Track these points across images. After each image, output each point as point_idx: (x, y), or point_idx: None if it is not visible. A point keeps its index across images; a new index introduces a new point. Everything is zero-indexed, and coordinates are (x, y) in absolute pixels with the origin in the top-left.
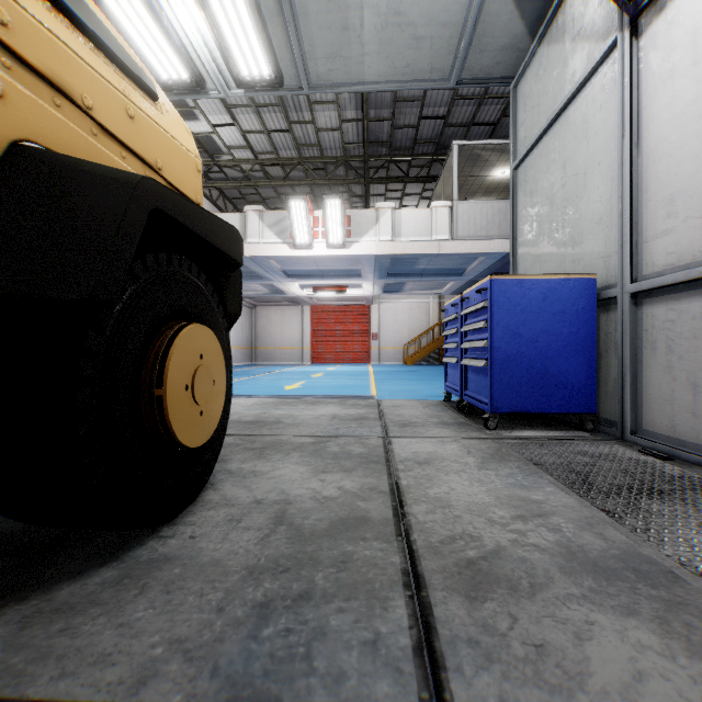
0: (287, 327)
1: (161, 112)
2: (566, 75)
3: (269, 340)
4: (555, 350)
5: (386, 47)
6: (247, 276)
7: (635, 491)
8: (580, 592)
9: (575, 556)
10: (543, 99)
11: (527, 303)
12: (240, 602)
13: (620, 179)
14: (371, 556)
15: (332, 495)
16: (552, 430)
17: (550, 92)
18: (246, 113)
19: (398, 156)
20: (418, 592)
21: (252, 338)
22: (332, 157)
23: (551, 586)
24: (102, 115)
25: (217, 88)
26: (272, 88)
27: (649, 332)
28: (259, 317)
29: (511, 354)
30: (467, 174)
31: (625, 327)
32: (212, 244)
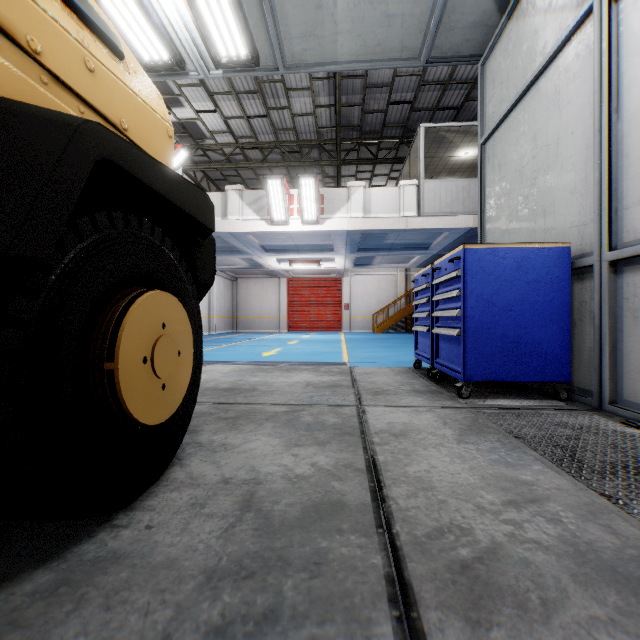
0: (266, 298)
1: (128, 72)
2: (537, 47)
3: (249, 310)
4: (529, 319)
5: (358, 26)
6: (228, 251)
7: (631, 471)
8: (605, 614)
9: (586, 558)
10: (512, 73)
11: (500, 272)
12: (192, 624)
13: (597, 146)
14: (348, 556)
15: (305, 473)
16: (525, 399)
17: (519, 66)
18: (227, 100)
19: (368, 139)
20: (407, 611)
21: (234, 308)
22: (307, 140)
23: (567, 603)
24: (54, 63)
25: (197, 69)
26: (249, 68)
27: (630, 301)
28: (240, 289)
29: (485, 323)
30: (433, 155)
31: (603, 295)
32: (177, 205)
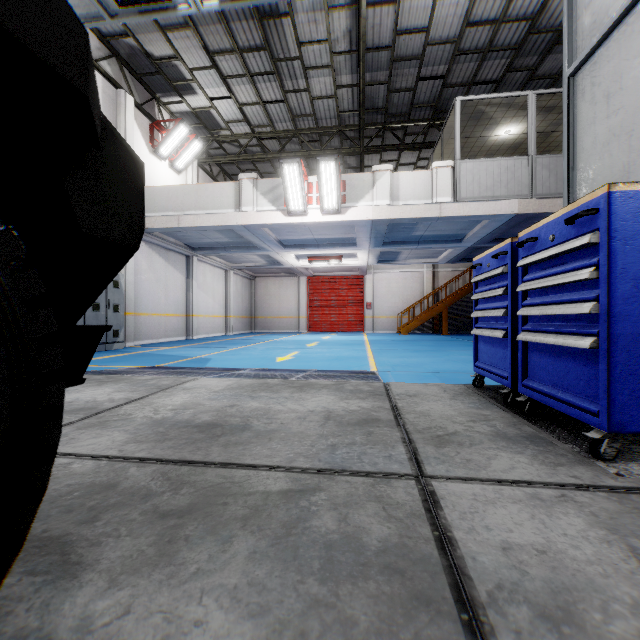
0: (285, 297)
1: None
2: None
3: (267, 310)
4: None
5: None
6: (244, 247)
7: None
8: None
9: None
10: None
11: None
12: None
13: None
14: None
15: None
16: None
17: None
18: (241, 84)
19: (394, 123)
20: None
21: (252, 308)
22: (327, 127)
23: None
24: None
25: (187, 1)
26: None
27: None
28: (258, 288)
29: None
30: (468, 135)
31: None
32: None
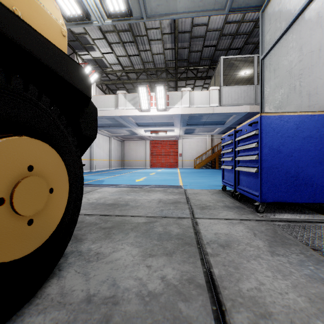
0: (139, 150)
1: None
2: None
3: (130, 157)
4: (304, 161)
5: None
6: (119, 126)
7: None
8: None
9: None
10: (283, 13)
11: (285, 131)
12: None
13: None
14: None
15: (156, 289)
16: (301, 213)
17: (289, 7)
18: (118, 46)
19: (192, 66)
20: None
21: (122, 156)
22: (160, 68)
23: None
24: None
25: (97, 20)
26: (126, 19)
27: None
28: (125, 146)
29: (274, 164)
30: (227, 74)
31: None
32: (50, 68)
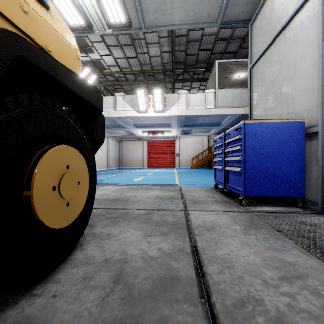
0: (136, 150)
1: (52, 18)
2: (283, 13)
3: (127, 157)
4: (280, 162)
5: (184, 4)
6: (117, 127)
7: None
8: None
9: None
10: (268, 28)
11: (264, 135)
12: None
13: (320, 64)
14: (182, 322)
15: (155, 255)
16: (278, 206)
17: (272, 24)
18: (116, 49)
19: (188, 69)
20: None
21: (120, 156)
22: (157, 70)
23: None
24: None
25: (99, 29)
26: (126, 29)
27: None
28: (123, 146)
29: (255, 164)
30: (222, 77)
31: None
32: (78, 94)
